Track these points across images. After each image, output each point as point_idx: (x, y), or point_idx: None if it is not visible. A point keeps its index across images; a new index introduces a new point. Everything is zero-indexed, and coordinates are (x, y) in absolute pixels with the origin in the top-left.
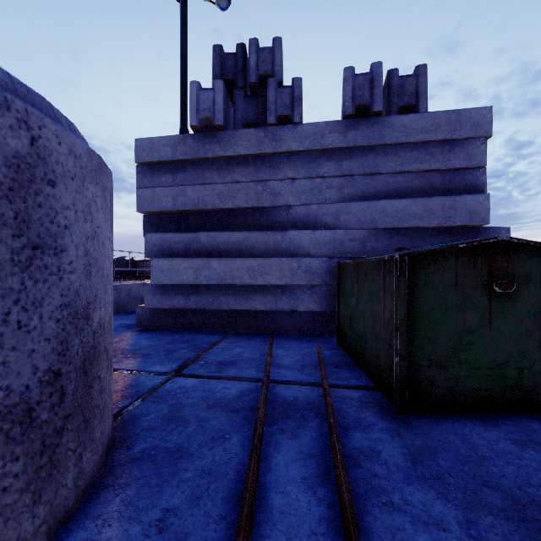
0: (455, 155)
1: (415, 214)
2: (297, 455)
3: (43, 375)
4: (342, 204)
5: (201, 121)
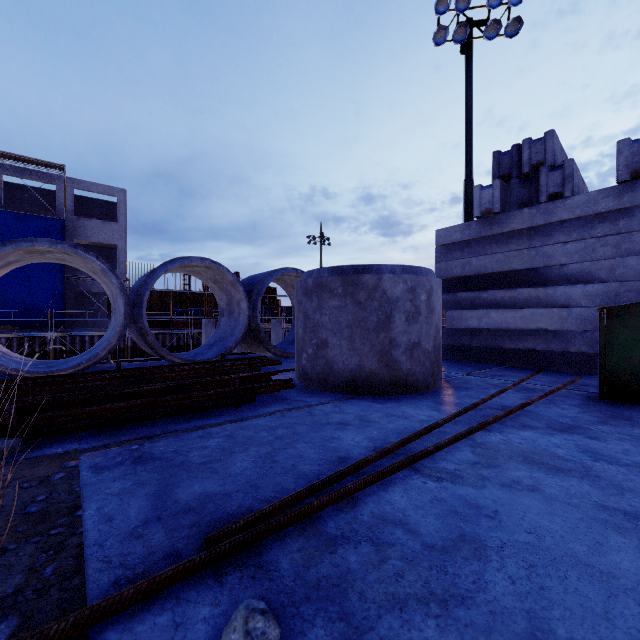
0: None
1: None
2: (521, 395)
3: (432, 345)
4: (618, 259)
5: (482, 211)
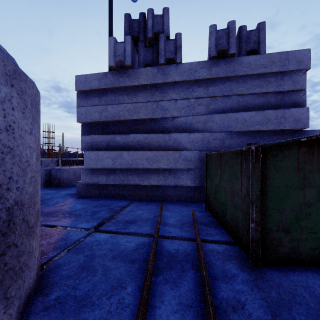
0: (284, 82)
1: (257, 121)
2: (177, 305)
3: None
4: (208, 115)
5: (116, 63)
